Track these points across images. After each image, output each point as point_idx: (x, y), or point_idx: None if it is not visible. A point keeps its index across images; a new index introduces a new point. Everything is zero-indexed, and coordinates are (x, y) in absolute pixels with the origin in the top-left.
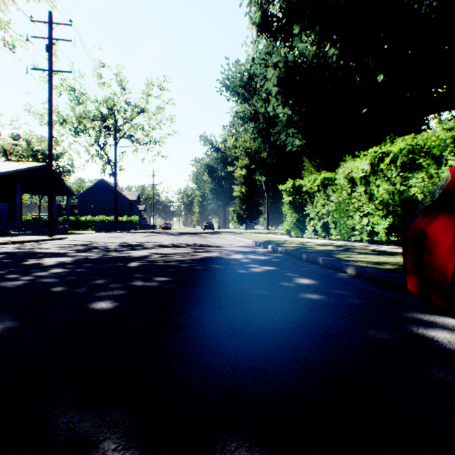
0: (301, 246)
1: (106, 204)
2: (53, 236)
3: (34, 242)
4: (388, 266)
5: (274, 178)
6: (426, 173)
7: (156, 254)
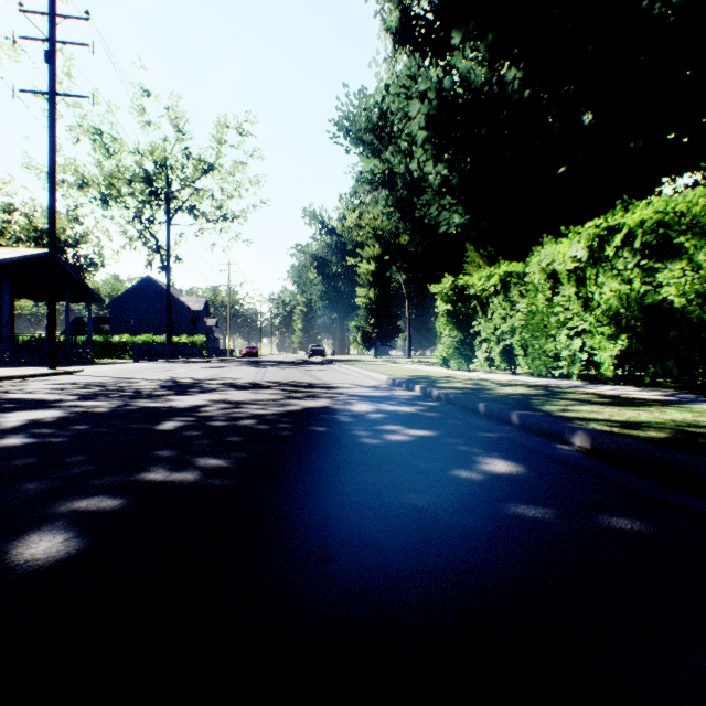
0: (472, 387)
1: (154, 316)
2: (58, 368)
3: (20, 378)
4: (653, 431)
5: (420, 277)
6: (688, 261)
7: (219, 402)
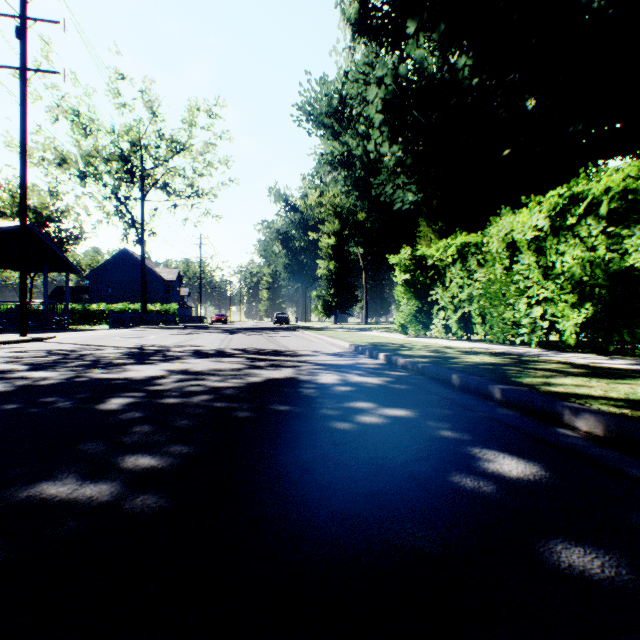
0: (437, 355)
1: (130, 286)
2: (31, 335)
3: None
4: None
5: (376, 250)
6: None
7: (177, 373)
